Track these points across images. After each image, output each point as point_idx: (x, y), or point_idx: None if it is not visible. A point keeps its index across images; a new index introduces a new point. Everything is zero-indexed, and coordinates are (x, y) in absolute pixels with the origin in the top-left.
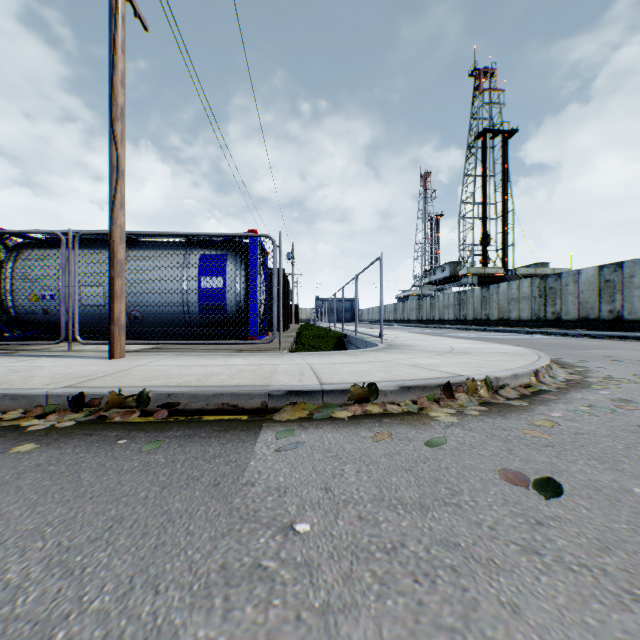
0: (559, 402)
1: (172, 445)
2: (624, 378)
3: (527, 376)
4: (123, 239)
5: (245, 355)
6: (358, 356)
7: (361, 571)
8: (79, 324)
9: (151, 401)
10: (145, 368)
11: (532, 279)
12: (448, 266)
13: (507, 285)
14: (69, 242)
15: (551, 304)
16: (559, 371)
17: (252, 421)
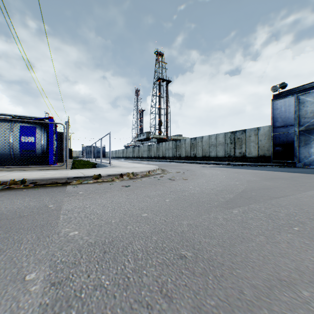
0: (148, 177)
1: (42, 189)
2: (172, 172)
3: (146, 172)
4: None
5: (52, 170)
6: (99, 169)
7: (91, 194)
8: None
9: (27, 182)
10: (11, 175)
11: (173, 141)
12: (145, 133)
13: (165, 143)
14: None
15: (178, 151)
16: (159, 171)
17: (63, 185)
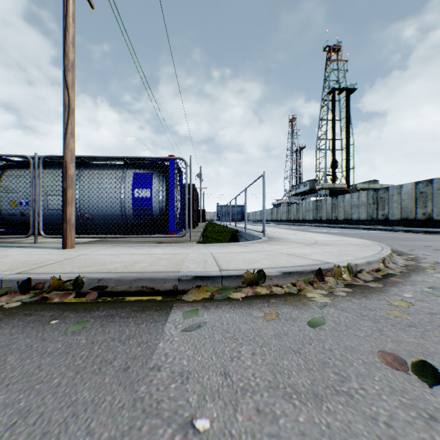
0: (406, 284)
1: (95, 325)
2: None
3: (377, 263)
4: (73, 160)
5: (164, 246)
6: (248, 247)
7: None
8: (47, 223)
9: (85, 285)
10: (87, 256)
11: (368, 191)
12: (308, 182)
13: (350, 195)
14: (35, 163)
15: (381, 209)
16: (397, 258)
17: (165, 301)
